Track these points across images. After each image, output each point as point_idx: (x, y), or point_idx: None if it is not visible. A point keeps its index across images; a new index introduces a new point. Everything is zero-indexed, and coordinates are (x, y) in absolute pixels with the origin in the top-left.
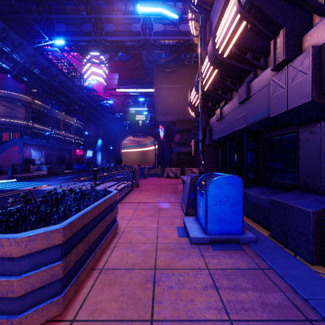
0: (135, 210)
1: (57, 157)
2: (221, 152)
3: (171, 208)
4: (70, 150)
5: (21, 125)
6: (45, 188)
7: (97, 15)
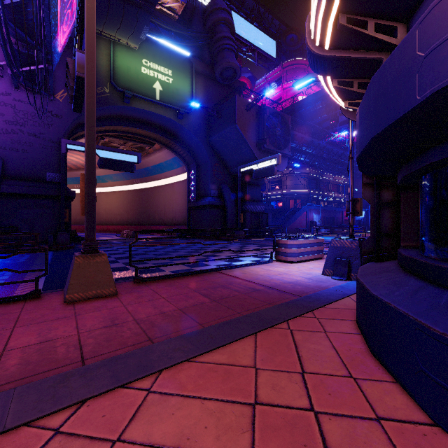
0: None
1: (330, 219)
2: None
3: None
4: (341, 212)
5: (302, 193)
6: None
7: None
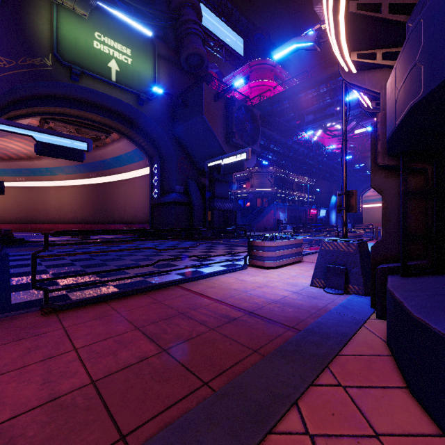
0: None
1: (295, 217)
2: None
3: None
4: (305, 210)
5: (268, 192)
6: (310, 238)
7: (339, 97)
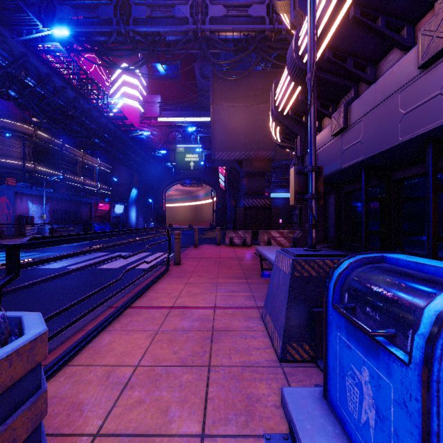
0: (154, 339)
1: (69, 213)
2: (335, 202)
3: (241, 331)
4: (89, 204)
5: (16, 167)
6: None
7: None
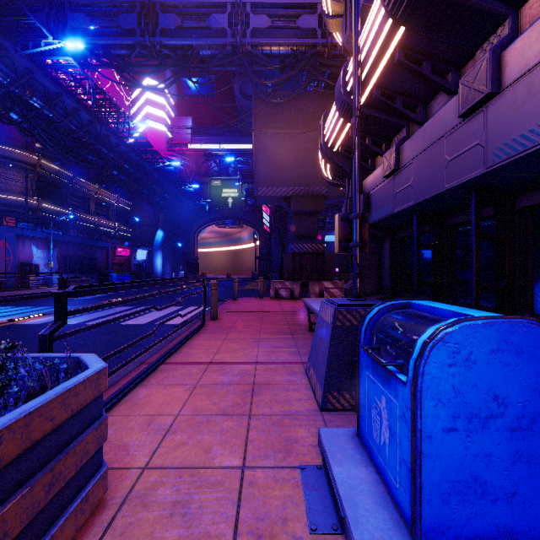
0: (193, 392)
1: (81, 260)
2: (390, 248)
3: (283, 384)
4: (106, 249)
5: (17, 204)
6: (34, 320)
7: None
